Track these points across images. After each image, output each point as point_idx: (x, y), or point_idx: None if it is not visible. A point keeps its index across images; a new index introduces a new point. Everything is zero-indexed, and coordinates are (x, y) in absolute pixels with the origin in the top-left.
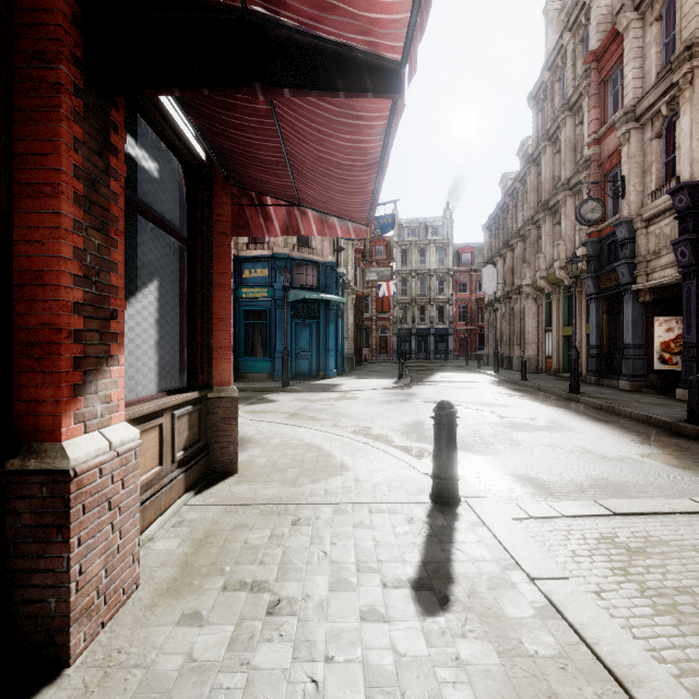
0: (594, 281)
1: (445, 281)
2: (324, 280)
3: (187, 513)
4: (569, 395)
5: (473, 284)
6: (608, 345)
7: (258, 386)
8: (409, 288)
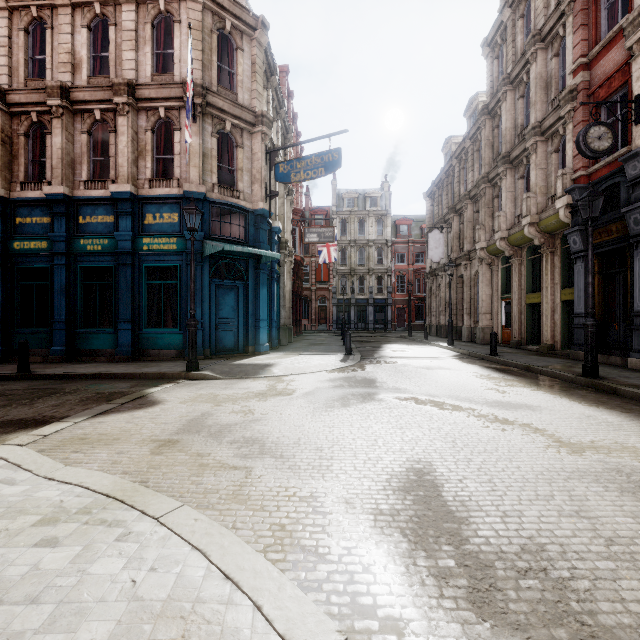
0: (583, 235)
1: (383, 251)
2: (254, 232)
3: None
4: (593, 383)
5: (411, 255)
6: (602, 313)
7: (154, 369)
8: (348, 259)
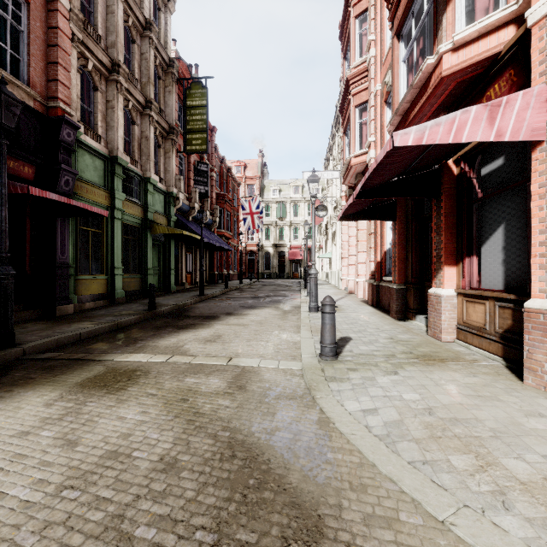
0: None
1: None
2: None
3: (481, 357)
4: None
5: None
6: None
7: None
8: None
